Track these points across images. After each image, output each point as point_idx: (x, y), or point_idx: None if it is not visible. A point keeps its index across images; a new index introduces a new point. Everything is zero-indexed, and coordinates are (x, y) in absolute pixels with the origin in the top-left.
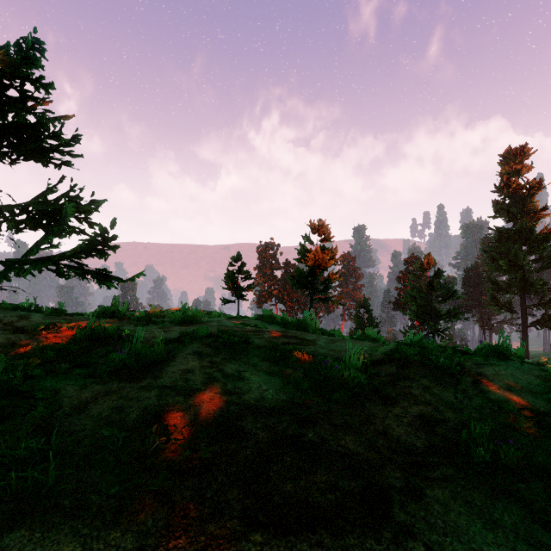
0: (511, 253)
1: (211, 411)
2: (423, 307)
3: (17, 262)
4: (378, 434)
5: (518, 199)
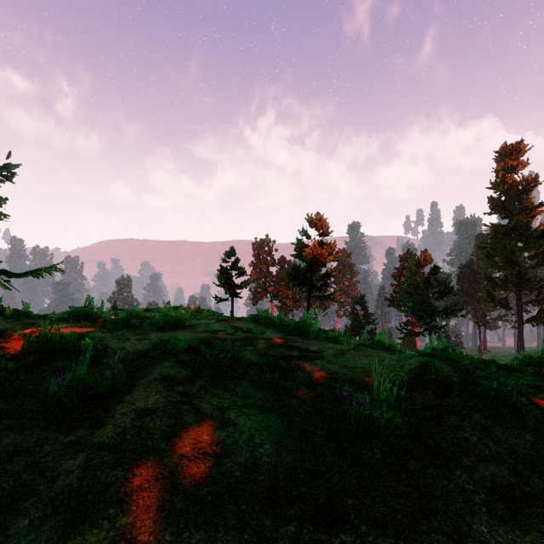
0: (507, 249)
1: (166, 501)
2: (419, 304)
3: None
4: (449, 541)
5: (514, 195)
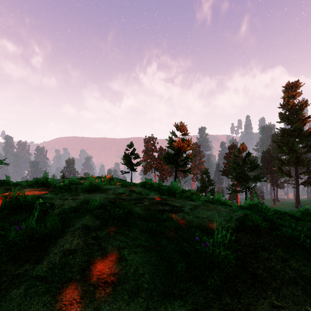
0: (290, 143)
1: None
2: (239, 174)
3: None
4: None
5: (294, 112)
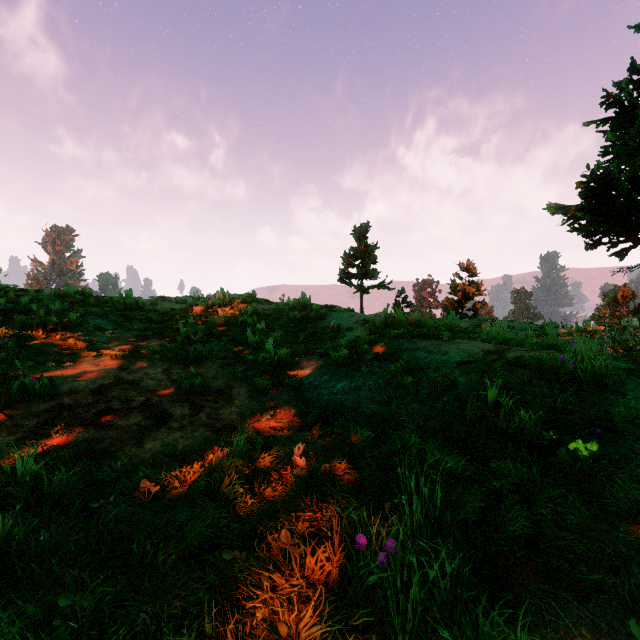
0: None
1: None
2: None
3: (376, 286)
4: None
5: None
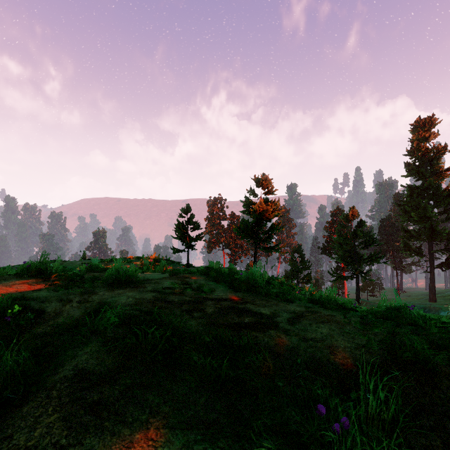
0: (421, 206)
1: None
2: (348, 252)
3: None
4: None
5: (427, 161)
